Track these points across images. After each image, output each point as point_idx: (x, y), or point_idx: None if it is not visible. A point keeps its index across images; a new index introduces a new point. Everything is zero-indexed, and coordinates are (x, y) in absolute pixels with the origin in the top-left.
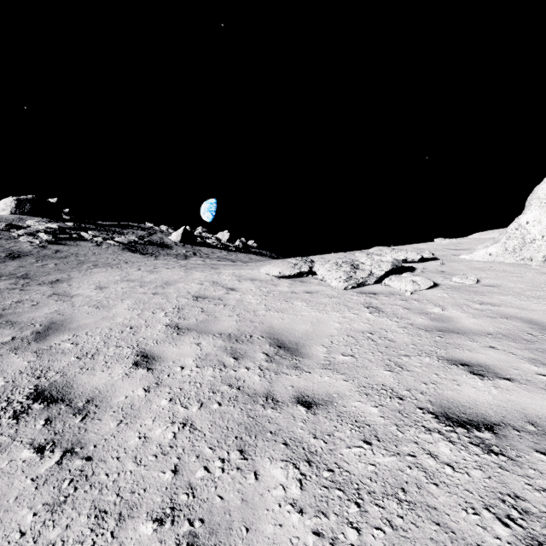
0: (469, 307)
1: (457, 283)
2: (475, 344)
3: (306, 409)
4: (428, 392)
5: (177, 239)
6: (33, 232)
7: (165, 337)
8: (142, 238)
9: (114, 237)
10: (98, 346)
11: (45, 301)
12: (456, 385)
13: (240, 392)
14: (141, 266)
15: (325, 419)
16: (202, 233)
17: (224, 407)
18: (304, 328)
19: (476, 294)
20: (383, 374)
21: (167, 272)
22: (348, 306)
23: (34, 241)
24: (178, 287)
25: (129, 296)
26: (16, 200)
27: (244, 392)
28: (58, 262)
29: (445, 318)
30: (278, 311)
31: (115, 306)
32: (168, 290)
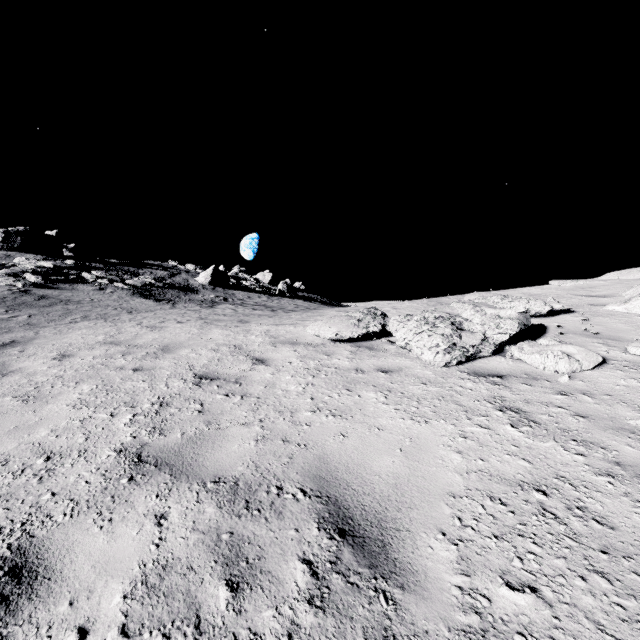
0: None
1: (638, 357)
2: None
3: None
4: None
5: (206, 281)
6: (18, 272)
7: (100, 490)
8: (161, 280)
9: (125, 279)
10: None
11: None
12: None
13: None
14: (145, 318)
15: None
16: (239, 273)
17: None
18: (391, 467)
19: None
20: None
21: (175, 329)
22: (463, 406)
23: (15, 284)
24: (179, 357)
25: (94, 374)
26: (3, 232)
27: None
28: (35, 312)
29: None
30: (335, 414)
31: (56, 398)
32: (161, 362)
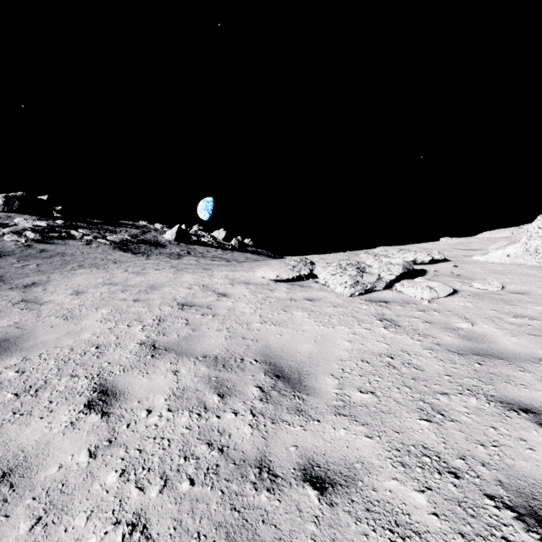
0: (503, 321)
1: (479, 289)
2: (529, 375)
3: (318, 493)
4: (492, 463)
5: (172, 237)
6: (20, 230)
7: (136, 361)
8: (135, 236)
9: (106, 236)
10: (48, 376)
11: (8, 310)
12: (529, 449)
13: (222, 458)
14: (129, 267)
15: (348, 516)
16: (198, 231)
17: (198, 488)
18: (308, 349)
19: (505, 304)
20: (419, 425)
21: (155, 274)
22: (357, 318)
23: (19, 240)
24: (164, 293)
25: (106, 303)
26: (4, 197)
27: (228, 456)
28: (41, 262)
29: (478, 336)
30: (275, 324)
31: (86, 317)
32: (152, 296)
